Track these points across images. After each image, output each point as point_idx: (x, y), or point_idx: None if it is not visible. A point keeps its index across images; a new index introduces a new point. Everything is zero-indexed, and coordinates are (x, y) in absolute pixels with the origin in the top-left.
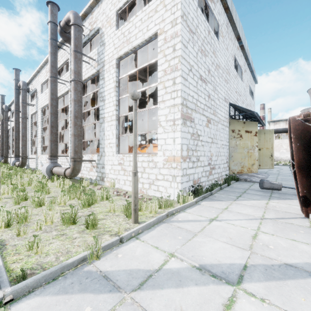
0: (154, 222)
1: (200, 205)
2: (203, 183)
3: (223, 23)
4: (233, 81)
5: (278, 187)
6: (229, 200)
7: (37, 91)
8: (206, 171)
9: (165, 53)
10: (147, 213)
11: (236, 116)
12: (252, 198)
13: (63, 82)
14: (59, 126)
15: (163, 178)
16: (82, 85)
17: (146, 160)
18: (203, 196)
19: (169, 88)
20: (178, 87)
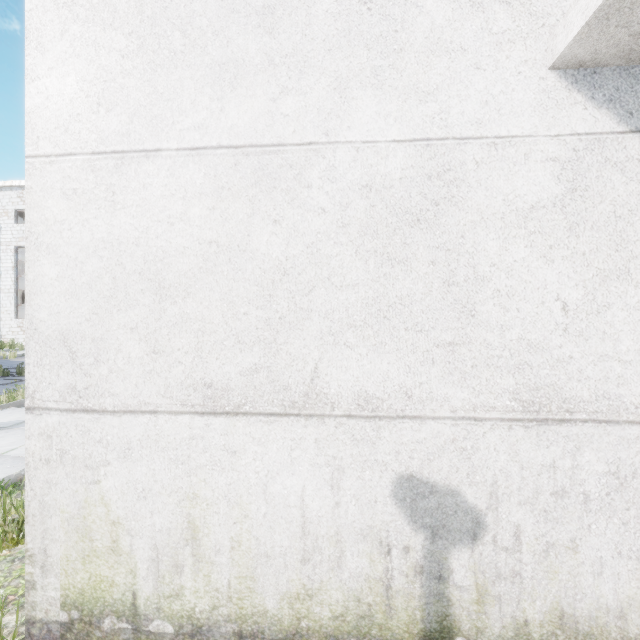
0: None
1: None
2: None
3: None
4: None
5: None
6: None
7: None
8: None
9: None
10: None
11: None
12: None
13: None
14: None
15: None
16: None
17: None
18: None
19: None
20: None
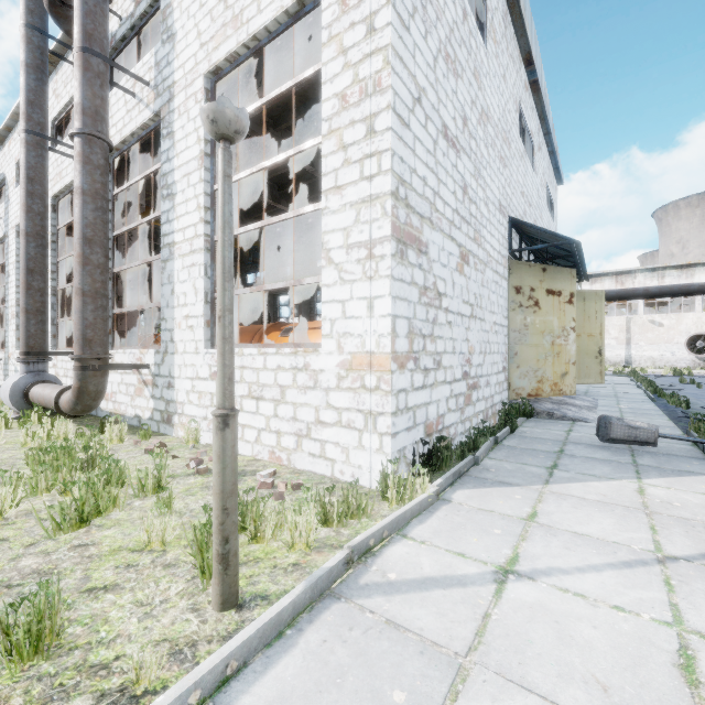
0: (298, 604)
1: (453, 506)
2: (452, 430)
3: (497, 7)
4: (517, 166)
5: (648, 437)
6: (532, 484)
7: (6, 180)
8: (459, 396)
9: (345, 42)
10: (279, 549)
11: (522, 254)
12: (591, 473)
13: (70, 152)
14: (63, 273)
15: (338, 420)
16: (122, 162)
17: (290, 364)
18: (457, 470)
19: (357, 148)
20: (382, 143)
